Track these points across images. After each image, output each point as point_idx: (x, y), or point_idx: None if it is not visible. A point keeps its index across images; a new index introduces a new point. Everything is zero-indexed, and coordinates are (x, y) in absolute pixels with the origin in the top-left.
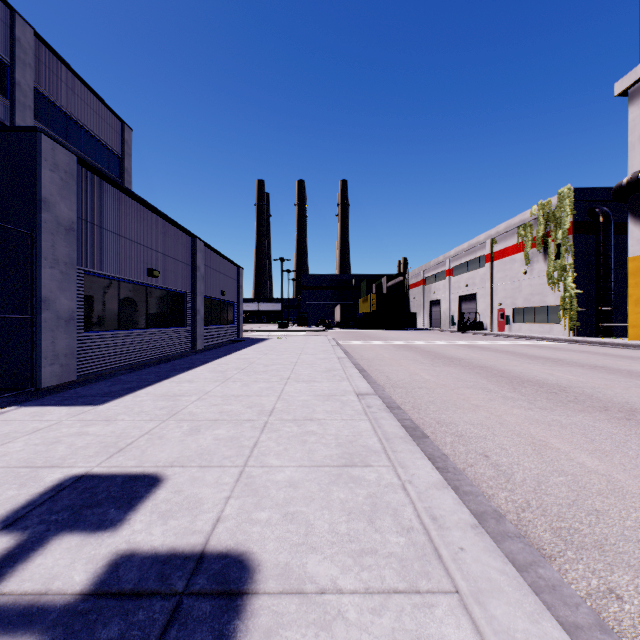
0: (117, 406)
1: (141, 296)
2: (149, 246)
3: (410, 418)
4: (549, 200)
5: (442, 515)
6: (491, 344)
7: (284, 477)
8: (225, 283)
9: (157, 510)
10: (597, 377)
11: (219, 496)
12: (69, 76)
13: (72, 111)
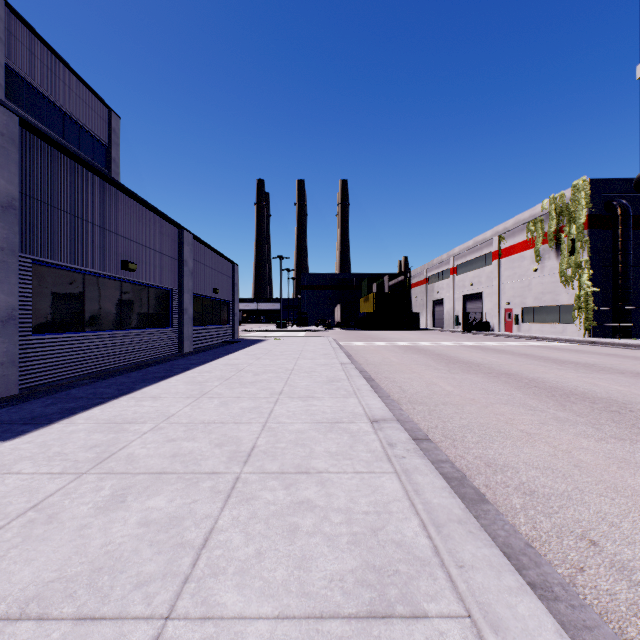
0: (30, 443)
1: (114, 292)
2: (124, 235)
3: (448, 459)
4: (562, 193)
5: None
6: (504, 346)
7: None
8: (218, 280)
9: None
10: None
11: None
12: (48, 55)
13: (51, 93)
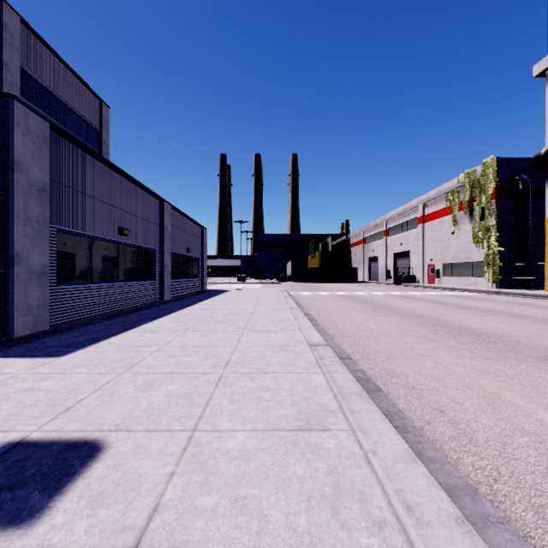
0: (78, 357)
1: (113, 252)
2: (120, 207)
3: (361, 369)
4: (474, 169)
5: (418, 503)
6: (424, 295)
7: (236, 445)
8: (190, 241)
9: (87, 493)
10: (527, 326)
11: (161, 472)
12: (52, 59)
13: (55, 90)
